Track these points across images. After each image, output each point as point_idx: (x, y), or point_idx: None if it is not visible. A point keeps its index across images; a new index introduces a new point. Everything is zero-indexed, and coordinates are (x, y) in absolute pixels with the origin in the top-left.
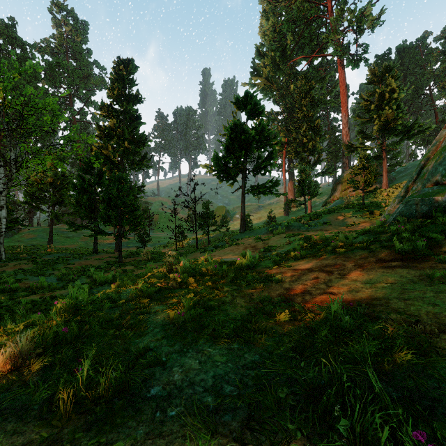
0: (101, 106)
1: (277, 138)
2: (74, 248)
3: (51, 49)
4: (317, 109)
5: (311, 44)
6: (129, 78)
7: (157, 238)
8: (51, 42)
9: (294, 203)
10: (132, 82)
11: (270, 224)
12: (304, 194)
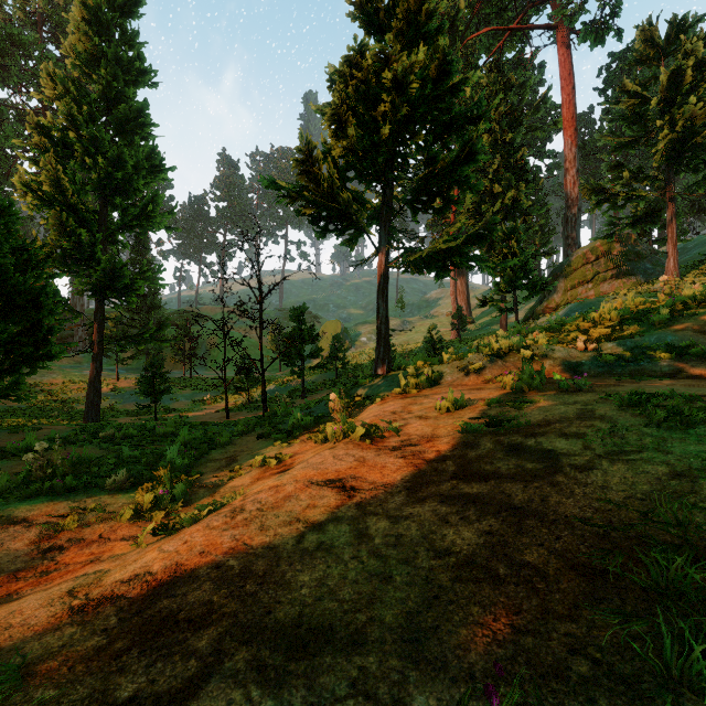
0: (45, 75)
1: (479, 111)
2: (7, 406)
3: (8, 19)
4: (519, 131)
5: (503, 14)
6: (126, 29)
7: (206, 382)
8: (6, 4)
9: (468, 316)
10: (132, 38)
11: (429, 353)
12: (514, 287)
